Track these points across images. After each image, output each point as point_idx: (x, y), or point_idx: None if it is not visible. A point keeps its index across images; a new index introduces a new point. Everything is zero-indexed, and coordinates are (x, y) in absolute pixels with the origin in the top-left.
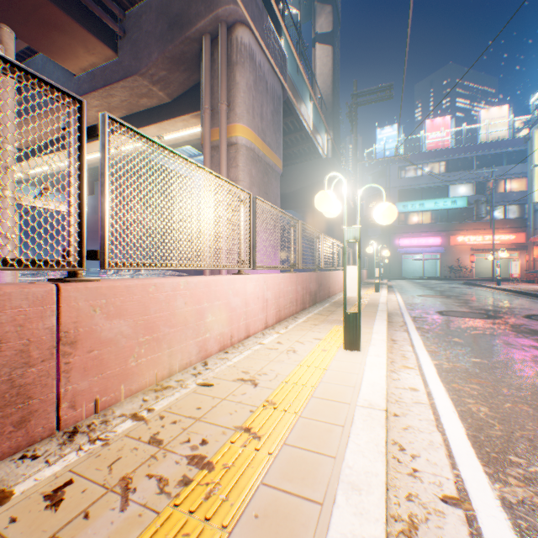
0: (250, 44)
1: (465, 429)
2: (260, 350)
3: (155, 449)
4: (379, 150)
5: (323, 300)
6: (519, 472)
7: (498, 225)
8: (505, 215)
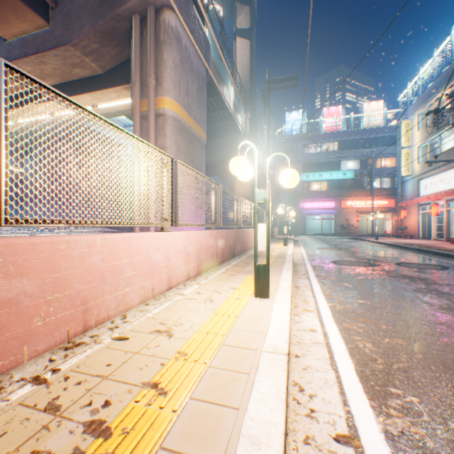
0: (176, 27)
1: (354, 365)
2: (180, 300)
3: (49, 417)
4: (288, 130)
5: (241, 253)
6: (398, 402)
7: (376, 193)
8: (381, 185)
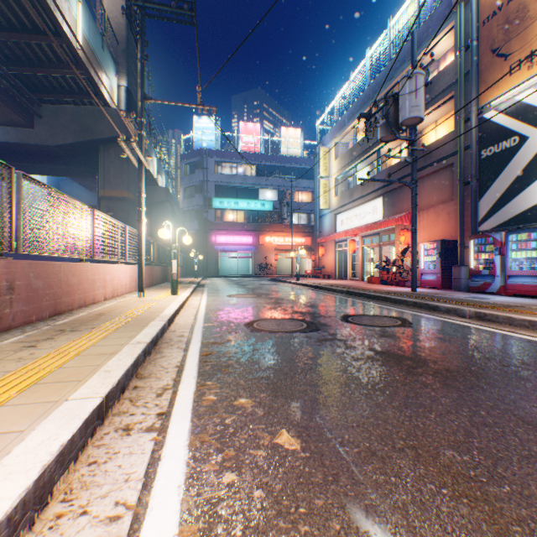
0: None
1: None
2: None
3: None
4: (197, 140)
5: (28, 324)
6: None
7: (294, 229)
8: (299, 221)
